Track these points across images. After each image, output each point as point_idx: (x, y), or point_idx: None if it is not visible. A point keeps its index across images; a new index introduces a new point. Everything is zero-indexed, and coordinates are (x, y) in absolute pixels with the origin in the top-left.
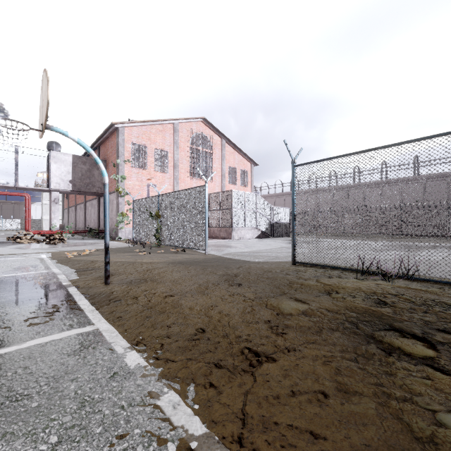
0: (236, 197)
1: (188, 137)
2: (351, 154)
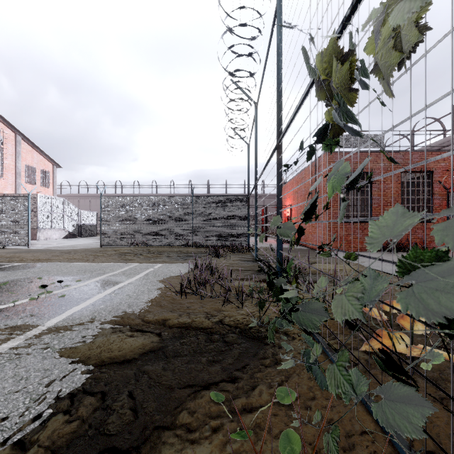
0: (42, 201)
1: None
2: (128, 196)
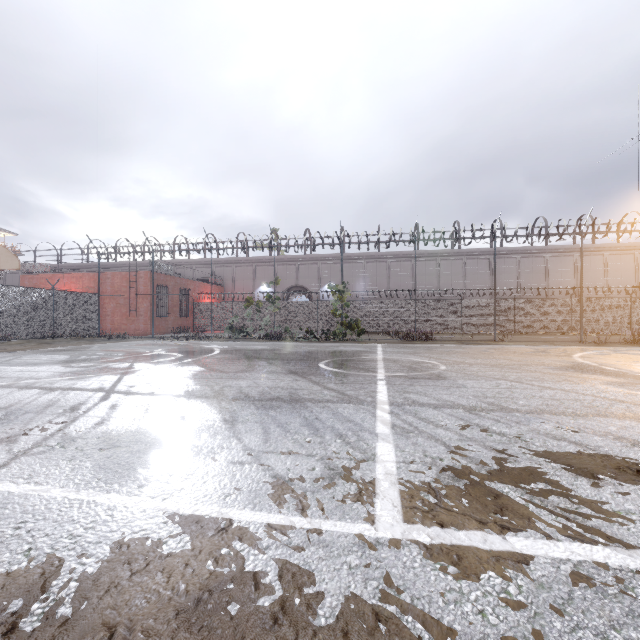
0: None
1: None
2: None
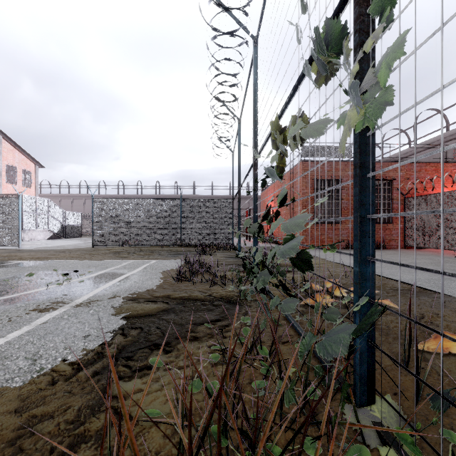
0: (27, 201)
1: None
2: (119, 199)
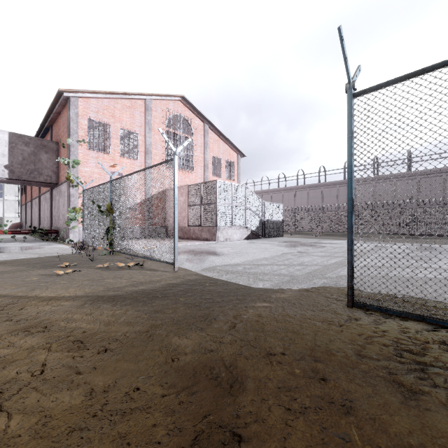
0: (221, 189)
1: (164, 118)
2: None
